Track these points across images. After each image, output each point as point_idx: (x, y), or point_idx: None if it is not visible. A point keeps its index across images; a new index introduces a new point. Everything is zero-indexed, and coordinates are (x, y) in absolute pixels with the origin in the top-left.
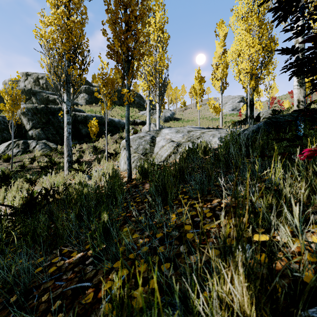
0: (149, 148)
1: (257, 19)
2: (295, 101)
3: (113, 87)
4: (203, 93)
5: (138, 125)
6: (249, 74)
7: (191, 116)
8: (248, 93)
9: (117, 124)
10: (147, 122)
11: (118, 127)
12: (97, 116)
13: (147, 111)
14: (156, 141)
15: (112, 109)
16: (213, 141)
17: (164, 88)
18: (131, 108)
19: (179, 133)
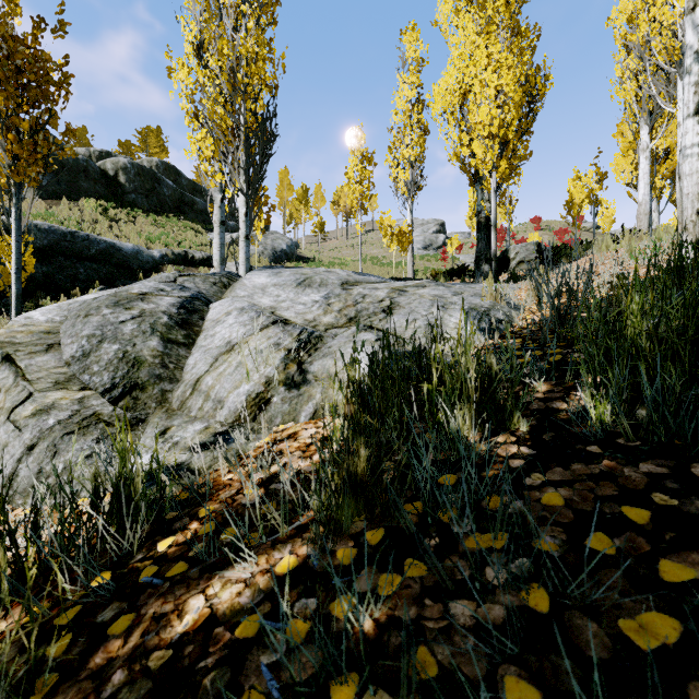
0: (159, 355)
1: (508, 11)
2: (691, 199)
3: (44, 94)
4: (371, 194)
5: (197, 267)
6: (496, 140)
7: (338, 256)
8: (494, 192)
9: (130, 258)
10: (214, 256)
11: (132, 267)
12: (56, 230)
13: (214, 223)
14: (207, 319)
15: (124, 220)
16: (450, 327)
17: (264, 150)
18: (181, 221)
19: (309, 290)
